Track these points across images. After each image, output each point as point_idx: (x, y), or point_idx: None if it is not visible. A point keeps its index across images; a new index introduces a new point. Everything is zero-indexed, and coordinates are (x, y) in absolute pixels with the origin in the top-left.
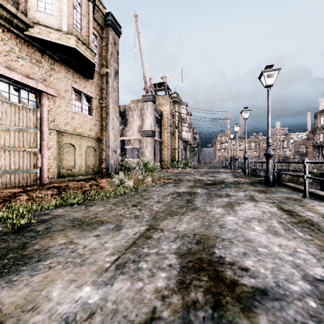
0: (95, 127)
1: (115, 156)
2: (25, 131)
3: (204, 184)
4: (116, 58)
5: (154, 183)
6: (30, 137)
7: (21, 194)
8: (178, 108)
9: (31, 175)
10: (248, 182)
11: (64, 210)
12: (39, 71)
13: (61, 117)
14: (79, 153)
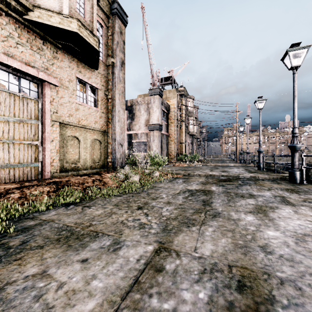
0: (101, 120)
1: (121, 150)
2: (25, 122)
3: (217, 180)
4: (122, 48)
5: (162, 179)
6: (31, 129)
7: (14, 191)
8: (185, 102)
9: (32, 170)
10: (268, 178)
11: (56, 213)
12: (40, 59)
13: (64, 108)
14: (83, 146)
